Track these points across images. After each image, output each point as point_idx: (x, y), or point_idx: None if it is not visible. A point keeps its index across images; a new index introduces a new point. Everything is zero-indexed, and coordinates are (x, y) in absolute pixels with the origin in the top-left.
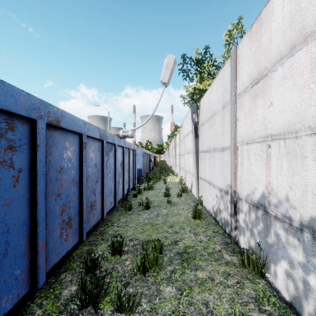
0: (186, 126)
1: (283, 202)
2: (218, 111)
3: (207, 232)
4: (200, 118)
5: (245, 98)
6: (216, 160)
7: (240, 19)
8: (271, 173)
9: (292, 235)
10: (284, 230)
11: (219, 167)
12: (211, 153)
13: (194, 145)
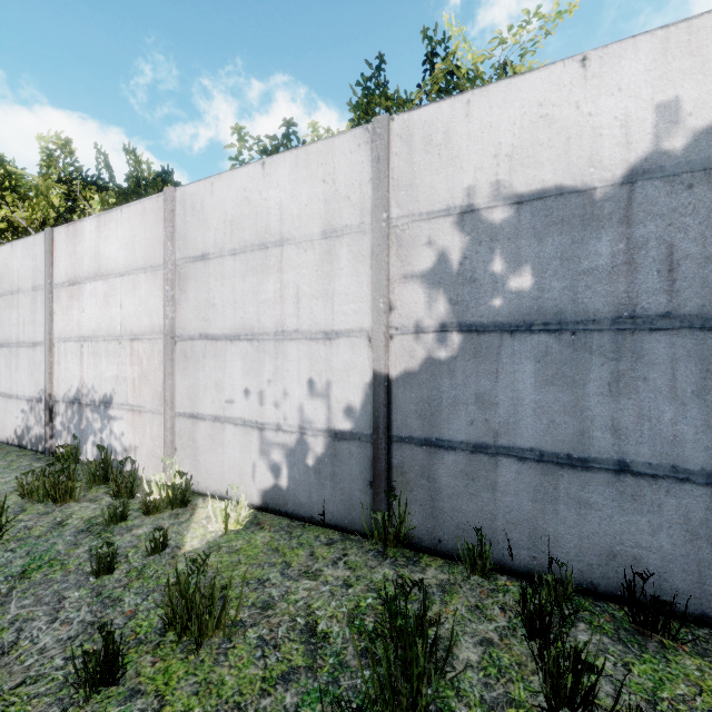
0: None
1: (91, 390)
2: (26, 290)
3: (6, 458)
4: None
5: (62, 293)
6: (23, 359)
7: (68, 141)
8: (84, 369)
9: (96, 412)
10: (92, 412)
11: (28, 368)
12: (12, 349)
13: None
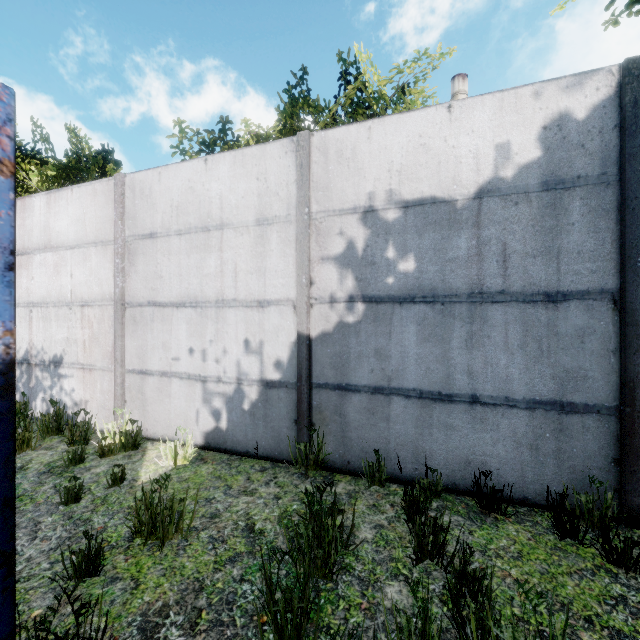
0: None
1: (41, 351)
2: None
3: None
4: None
5: None
6: None
7: None
8: (33, 332)
9: (45, 371)
10: (41, 371)
11: None
12: None
13: None
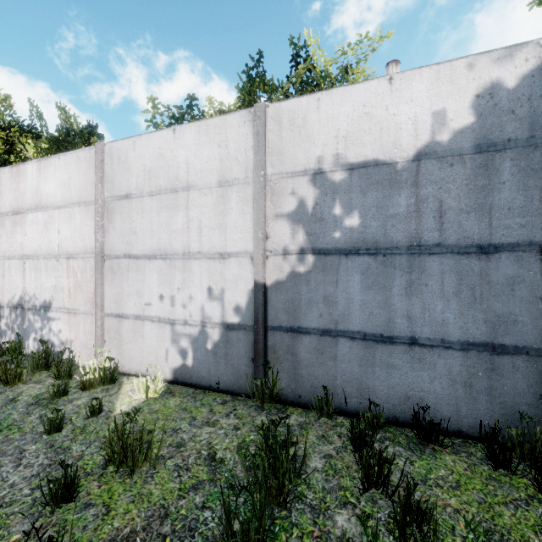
0: None
1: (32, 297)
2: None
3: None
4: None
5: (7, 220)
6: None
7: (8, 96)
8: (26, 281)
9: (37, 315)
10: (33, 314)
11: None
12: None
13: None
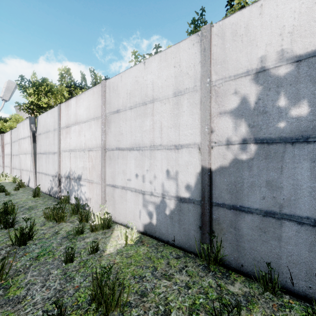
0: (23, 130)
1: (74, 172)
2: (51, 131)
3: (44, 200)
4: (38, 129)
5: (64, 131)
6: (50, 159)
7: (69, 69)
8: (71, 163)
9: (75, 182)
10: (74, 182)
11: (52, 163)
12: (47, 155)
13: (32, 148)
